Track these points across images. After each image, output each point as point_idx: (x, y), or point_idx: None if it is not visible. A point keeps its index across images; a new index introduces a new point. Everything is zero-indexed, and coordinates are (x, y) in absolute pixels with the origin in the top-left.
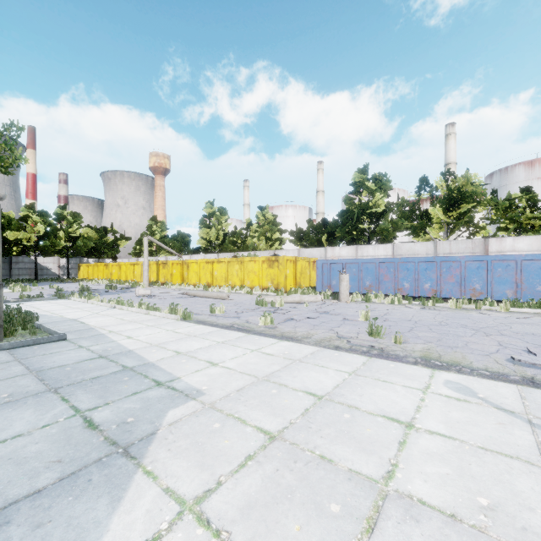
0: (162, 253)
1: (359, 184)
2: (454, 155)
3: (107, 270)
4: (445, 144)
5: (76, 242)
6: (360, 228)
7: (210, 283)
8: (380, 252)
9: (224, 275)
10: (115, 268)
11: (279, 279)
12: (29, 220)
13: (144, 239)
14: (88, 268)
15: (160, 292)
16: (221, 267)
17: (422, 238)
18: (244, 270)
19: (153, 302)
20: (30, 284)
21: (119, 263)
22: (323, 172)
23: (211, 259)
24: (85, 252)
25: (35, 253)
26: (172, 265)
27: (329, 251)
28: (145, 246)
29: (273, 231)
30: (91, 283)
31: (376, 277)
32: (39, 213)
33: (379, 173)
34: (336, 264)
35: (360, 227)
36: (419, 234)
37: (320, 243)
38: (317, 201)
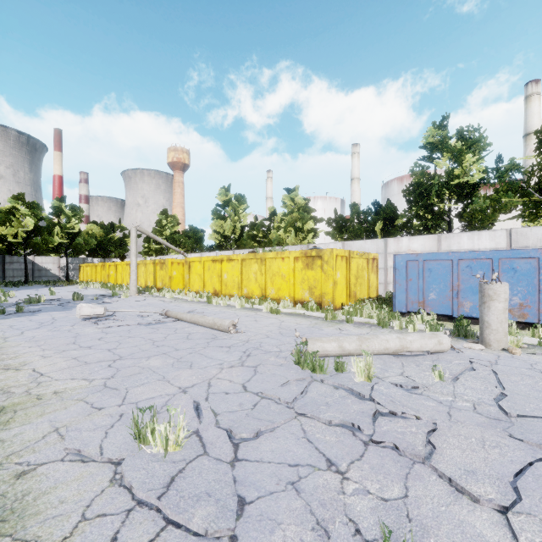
0: (172, 251)
1: (438, 143)
2: (538, 122)
3: (104, 272)
4: (526, 108)
5: (76, 239)
6: (439, 209)
7: (218, 291)
8: (484, 243)
9: (236, 280)
10: (113, 269)
11: (323, 287)
12: (15, 212)
13: (132, 230)
14: (87, 269)
15: (122, 311)
16: (233, 267)
17: (540, 223)
18: (266, 273)
19: (78, 339)
20: (9, 288)
21: (115, 263)
22: (359, 155)
23: (219, 255)
24: (87, 250)
25: (25, 251)
26: (172, 265)
27: (391, 244)
28: (133, 239)
29: (304, 220)
30: (79, 287)
31: (540, 288)
32: (29, 205)
33: (469, 126)
34: (436, 261)
35: (441, 207)
36: (541, 215)
37: (370, 235)
38: (351, 190)
